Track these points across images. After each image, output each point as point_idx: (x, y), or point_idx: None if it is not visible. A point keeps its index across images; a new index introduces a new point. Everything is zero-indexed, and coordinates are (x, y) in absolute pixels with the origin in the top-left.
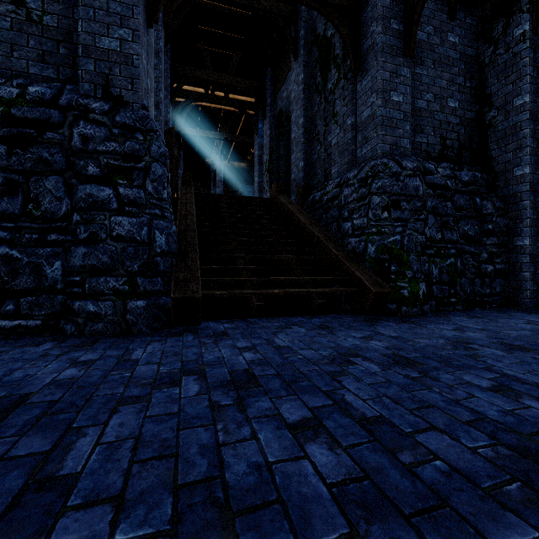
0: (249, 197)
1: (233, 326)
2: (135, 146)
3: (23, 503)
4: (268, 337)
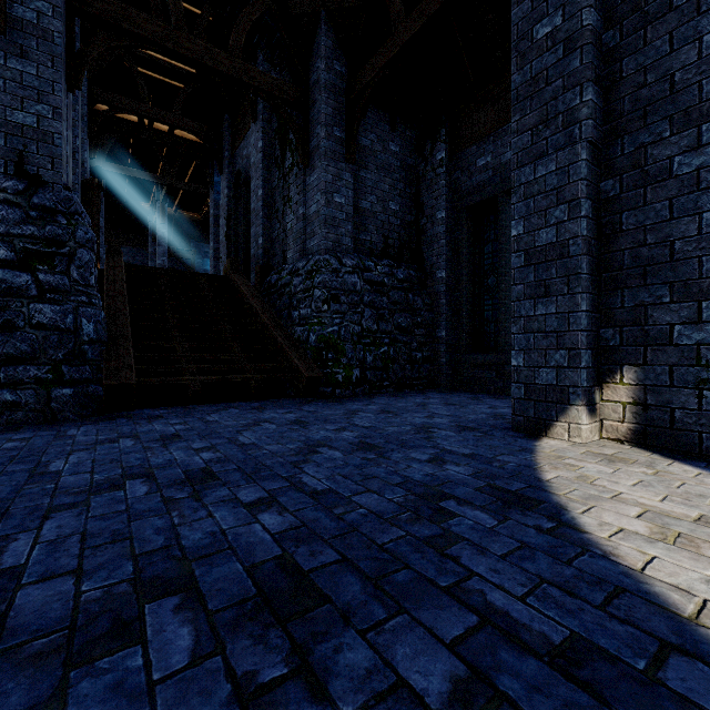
0: (197, 273)
1: (170, 411)
2: (57, 230)
3: (35, 477)
4: (201, 416)
